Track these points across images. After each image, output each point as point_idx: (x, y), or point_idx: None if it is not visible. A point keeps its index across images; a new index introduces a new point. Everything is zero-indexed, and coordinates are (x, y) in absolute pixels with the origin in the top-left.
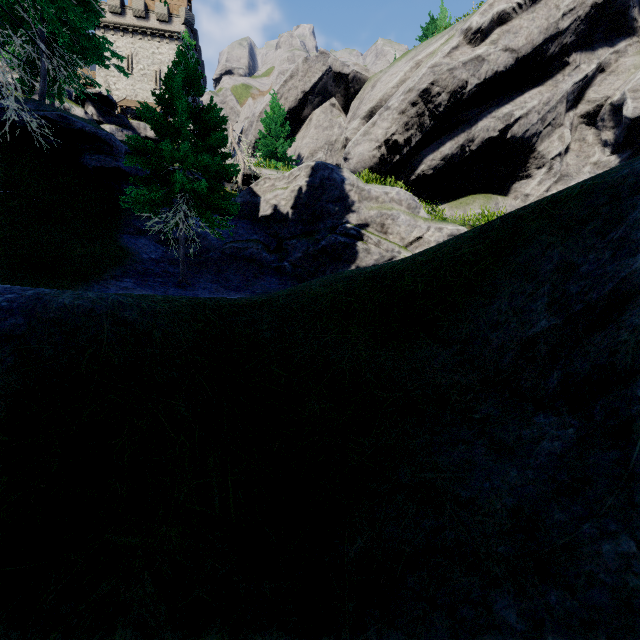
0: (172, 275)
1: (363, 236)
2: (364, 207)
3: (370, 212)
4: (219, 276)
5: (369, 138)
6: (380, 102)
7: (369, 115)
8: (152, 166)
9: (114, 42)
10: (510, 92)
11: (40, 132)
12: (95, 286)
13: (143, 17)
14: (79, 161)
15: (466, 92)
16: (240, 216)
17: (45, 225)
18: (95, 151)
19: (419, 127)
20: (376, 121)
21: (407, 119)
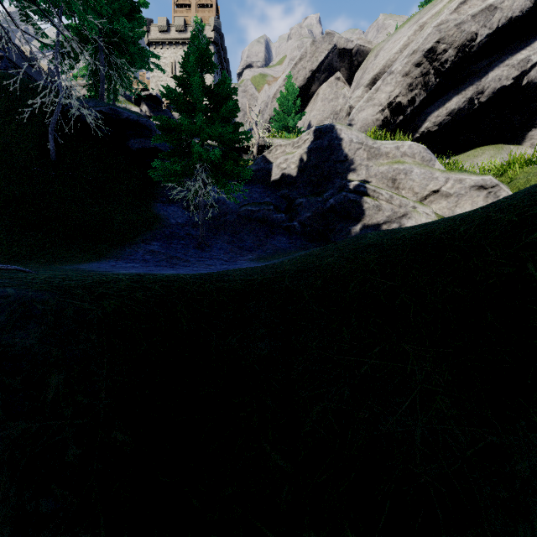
0: (194, 237)
1: (373, 193)
2: (373, 164)
3: (380, 168)
4: (234, 237)
5: (372, 103)
6: (383, 69)
7: (372, 82)
8: (176, 141)
9: (162, 54)
10: (526, 37)
11: (97, 124)
12: (127, 250)
13: (183, 31)
14: (126, 145)
15: (475, 44)
16: (254, 182)
17: (97, 199)
18: (138, 136)
19: (423, 86)
20: (379, 86)
21: (411, 80)
